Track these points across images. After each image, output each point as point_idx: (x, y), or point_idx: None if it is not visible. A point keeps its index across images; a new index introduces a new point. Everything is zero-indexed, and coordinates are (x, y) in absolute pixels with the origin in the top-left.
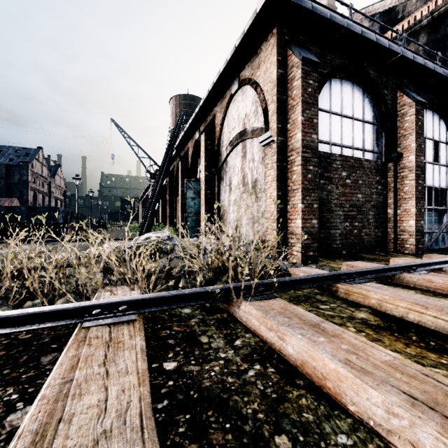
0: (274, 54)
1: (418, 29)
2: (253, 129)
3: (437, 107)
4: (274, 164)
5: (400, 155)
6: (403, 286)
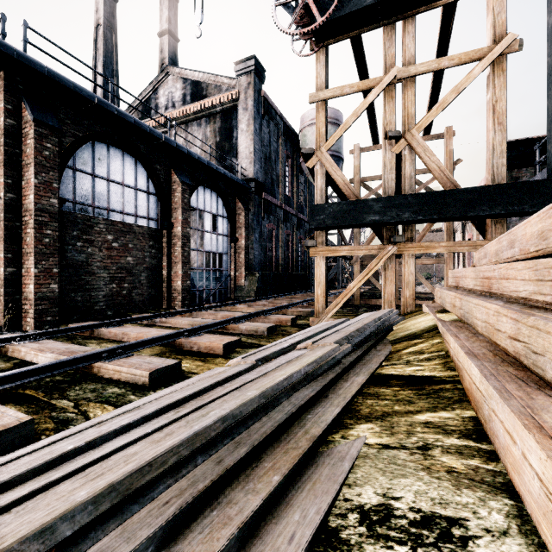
0: (2, 100)
1: (215, 112)
2: None
3: (213, 187)
4: (1, 223)
5: (171, 224)
6: (97, 338)
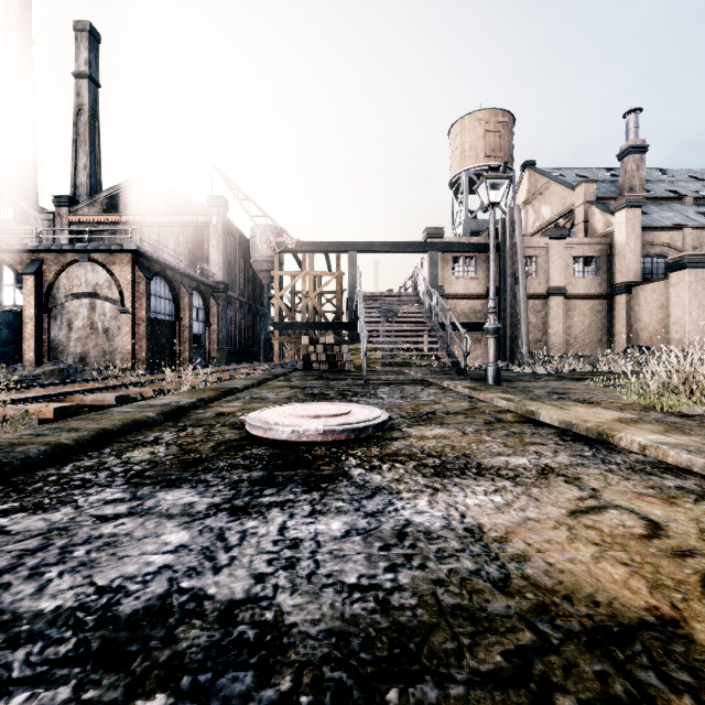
0: (130, 267)
1: (189, 226)
2: (107, 297)
3: (198, 290)
4: (129, 324)
5: (182, 318)
6: None
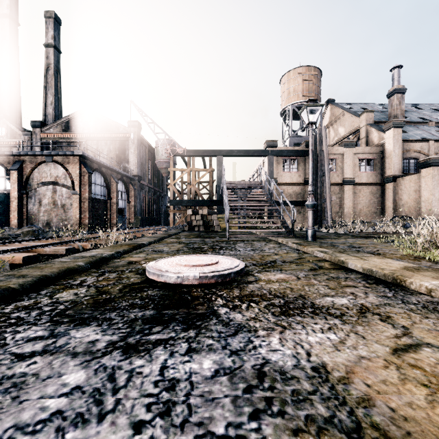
0: (78, 166)
1: (116, 140)
2: (64, 184)
3: (122, 180)
4: (78, 202)
5: (112, 198)
6: None
